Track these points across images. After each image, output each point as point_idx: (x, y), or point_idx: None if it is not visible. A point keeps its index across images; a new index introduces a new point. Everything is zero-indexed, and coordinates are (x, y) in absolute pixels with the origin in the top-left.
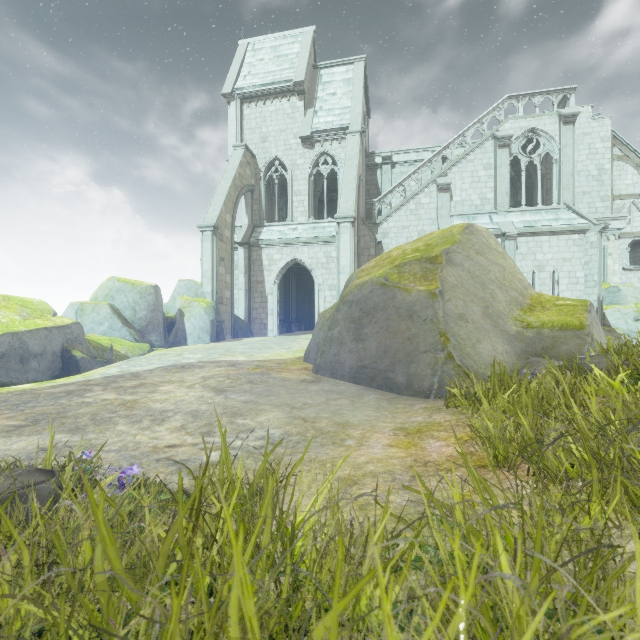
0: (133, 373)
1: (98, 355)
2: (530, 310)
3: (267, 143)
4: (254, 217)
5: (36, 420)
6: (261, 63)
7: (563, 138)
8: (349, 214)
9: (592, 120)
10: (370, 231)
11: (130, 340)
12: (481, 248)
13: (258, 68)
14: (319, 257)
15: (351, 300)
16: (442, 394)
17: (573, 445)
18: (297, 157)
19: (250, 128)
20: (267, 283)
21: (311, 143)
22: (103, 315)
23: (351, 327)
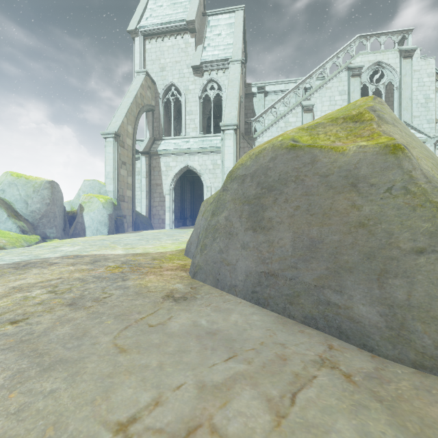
0: None
1: None
2: None
3: (165, 72)
4: (154, 132)
5: None
6: (160, 8)
7: (403, 69)
8: (232, 122)
9: (420, 60)
10: (248, 143)
11: (17, 232)
12: (397, 118)
13: (158, 12)
14: (207, 164)
15: (243, 174)
16: None
17: None
18: (189, 83)
19: (151, 60)
20: (164, 185)
21: (201, 72)
22: None
23: (244, 210)
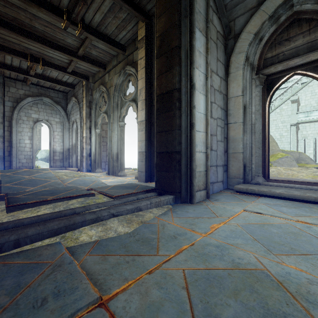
0: None
1: None
2: None
3: None
4: None
5: None
6: None
7: None
8: None
9: None
10: None
11: None
12: None
13: None
14: None
15: None
16: None
17: None
18: None
19: None
20: None
21: None
22: None
23: None
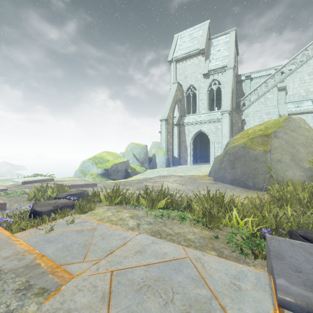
0: (149, 178)
1: (134, 171)
2: None
3: (187, 79)
4: (181, 112)
5: (139, 188)
6: (184, 43)
7: None
8: (227, 109)
9: None
10: (238, 114)
11: (139, 166)
12: (294, 128)
13: (183, 46)
14: (212, 129)
15: (229, 153)
16: (267, 190)
17: (289, 196)
18: (201, 83)
19: (179, 73)
20: (187, 141)
21: (208, 76)
22: (130, 157)
23: (229, 163)
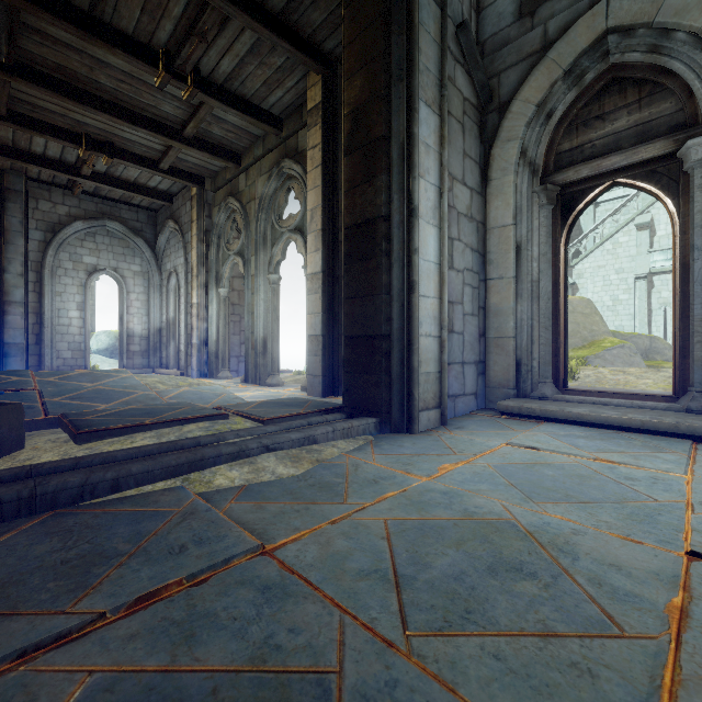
0: None
1: None
2: (579, 349)
3: None
4: None
5: None
6: None
7: None
8: None
9: None
10: None
11: None
12: None
13: None
14: None
15: None
16: None
17: None
18: None
19: None
20: None
21: None
22: None
23: None
